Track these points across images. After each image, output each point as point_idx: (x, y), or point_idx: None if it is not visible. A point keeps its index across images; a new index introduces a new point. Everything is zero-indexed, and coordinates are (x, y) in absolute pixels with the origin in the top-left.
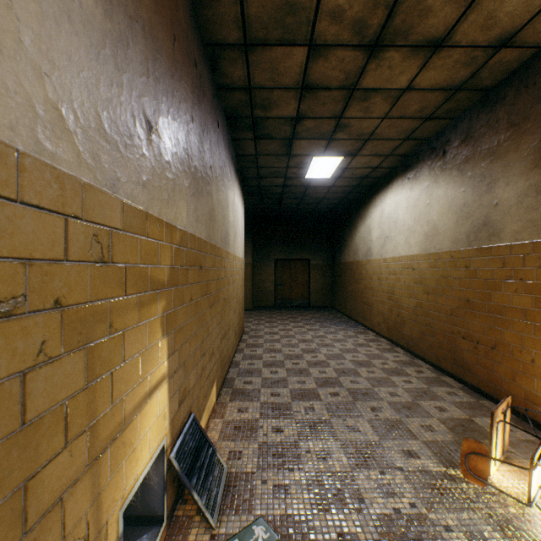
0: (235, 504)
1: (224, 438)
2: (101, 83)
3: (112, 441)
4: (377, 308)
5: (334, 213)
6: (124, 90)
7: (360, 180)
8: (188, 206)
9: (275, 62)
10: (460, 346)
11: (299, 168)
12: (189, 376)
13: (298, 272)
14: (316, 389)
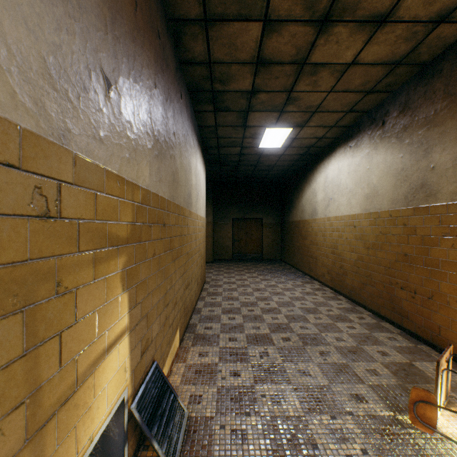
0: (194, 450)
1: (186, 382)
2: (46, 24)
3: (61, 406)
4: (322, 260)
5: (283, 179)
6: (77, 40)
7: (307, 149)
8: (150, 167)
9: (233, 38)
10: (398, 295)
11: (254, 138)
12: (152, 326)
13: (253, 230)
14: (269, 334)
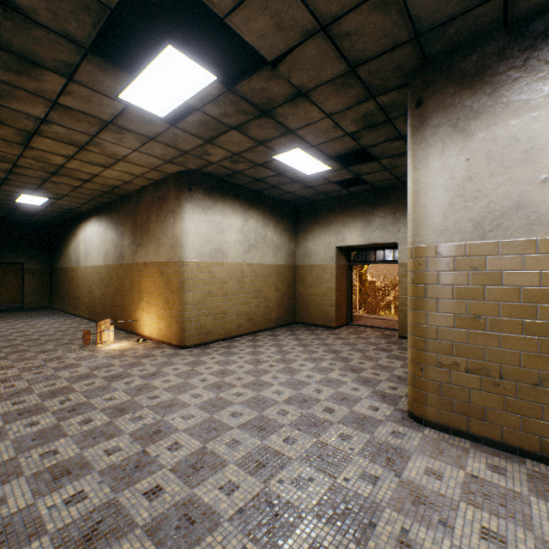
0: None
1: None
2: None
3: None
4: (84, 300)
5: (52, 224)
6: None
7: (69, 210)
8: None
9: None
10: (116, 310)
11: (9, 196)
12: None
13: (9, 276)
14: (22, 343)
